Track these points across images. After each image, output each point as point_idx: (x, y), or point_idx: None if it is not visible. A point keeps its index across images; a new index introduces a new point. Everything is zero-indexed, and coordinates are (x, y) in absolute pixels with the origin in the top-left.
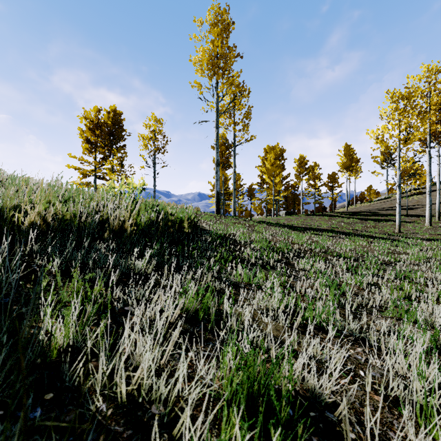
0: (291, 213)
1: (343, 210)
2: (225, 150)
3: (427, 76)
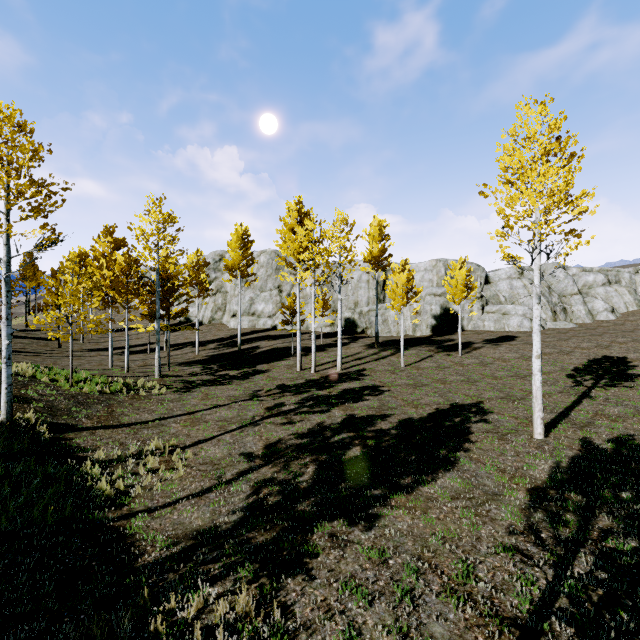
0: None
1: (22, 322)
2: None
3: (80, 257)
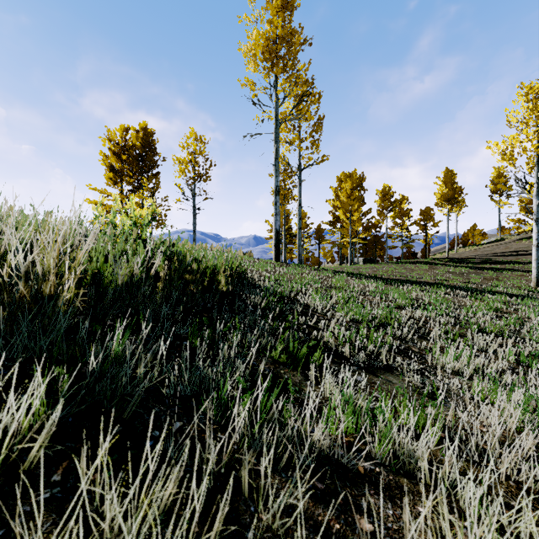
0: (370, 260)
1: (441, 256)
2: (287, 178)
3: None
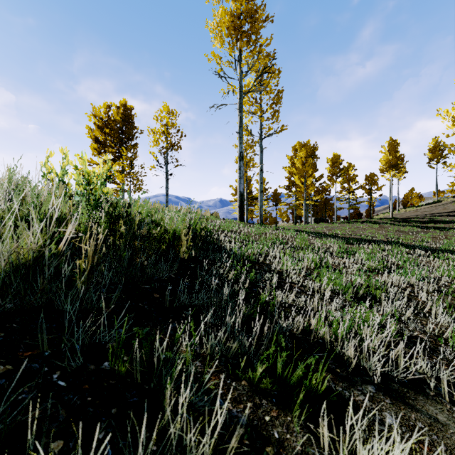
0: (320, 219)
1: (384, 216)
2: (249, 148)
3: None
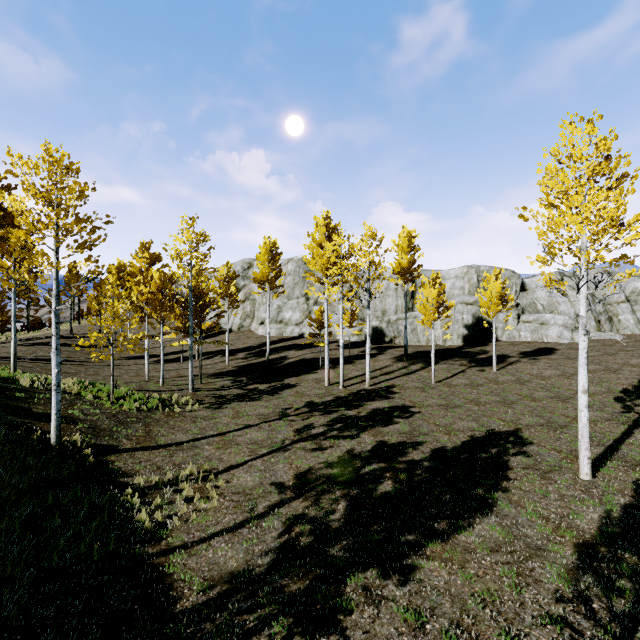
0: None
1: (68, 328)
2: None
3: (119, 269)
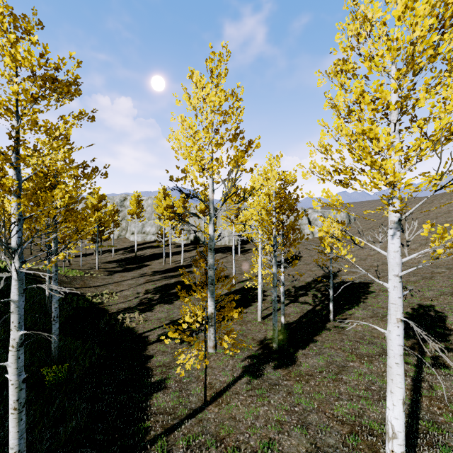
0: None
1: None
2: None
3: None
